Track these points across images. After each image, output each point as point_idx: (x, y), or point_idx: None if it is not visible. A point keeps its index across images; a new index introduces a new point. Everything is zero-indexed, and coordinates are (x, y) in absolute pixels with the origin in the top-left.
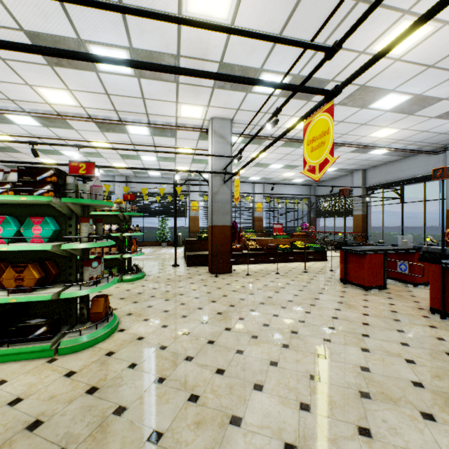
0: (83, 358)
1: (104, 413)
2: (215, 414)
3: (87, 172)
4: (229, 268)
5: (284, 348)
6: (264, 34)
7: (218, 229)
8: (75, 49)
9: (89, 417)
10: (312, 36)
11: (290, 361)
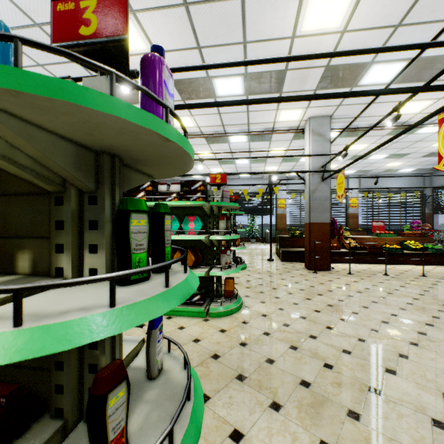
0: (227, 322)
1: (258, 360)
2: (352, 381)
3: (221, 181)
4: (328, 265)
5: (412, 345)
6: (399, 46)
7: (316, 226)
8: (203, 85)
9: (249, 360)
10: (442, 14)
11: (423, 358)
